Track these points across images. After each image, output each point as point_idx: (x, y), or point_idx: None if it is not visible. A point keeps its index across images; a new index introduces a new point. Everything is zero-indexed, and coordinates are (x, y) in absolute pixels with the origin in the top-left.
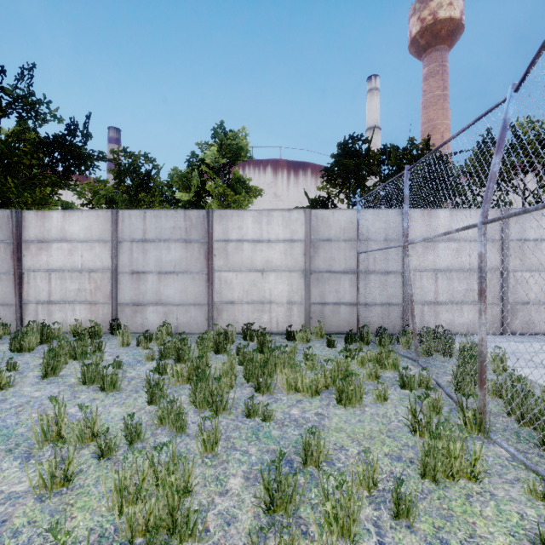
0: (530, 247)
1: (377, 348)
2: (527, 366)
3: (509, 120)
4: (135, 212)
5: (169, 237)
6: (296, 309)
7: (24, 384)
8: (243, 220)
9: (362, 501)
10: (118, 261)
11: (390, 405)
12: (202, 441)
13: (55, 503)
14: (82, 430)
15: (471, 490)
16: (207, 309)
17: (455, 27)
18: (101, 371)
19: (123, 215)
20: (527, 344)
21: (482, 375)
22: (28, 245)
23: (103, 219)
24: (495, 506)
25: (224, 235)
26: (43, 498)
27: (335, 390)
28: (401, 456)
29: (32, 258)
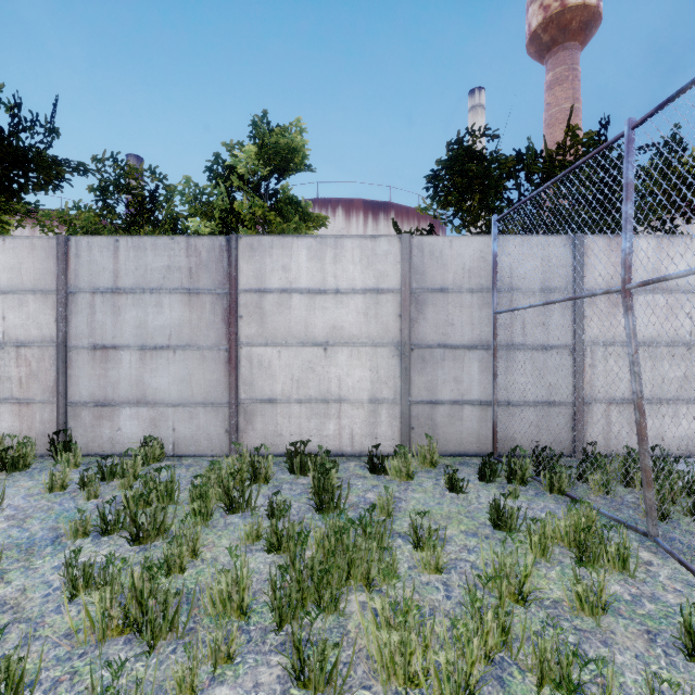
0: None
1: (545, 494)
2: None
3: None
4: (100, 240)
5: (159, 284)
6: (386, 412)
7: None
8: (292, 255)
9: None
10: (69, 326)
11: None
12: None
13: None
14: None
15: None
16: (227, 412)
17: (590, 17)
18: None
19: (78, 244)
20: None
21: None
22: None
23: (42, 252)
24: None
25: (257, 281)
26: None
27: None
28: None
29: None
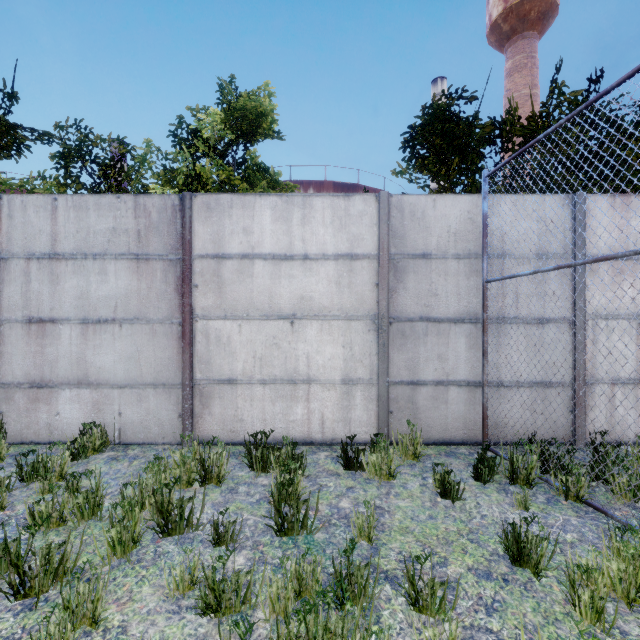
0: None
1: (559, 501)
2: None
3: None
4: (35, 198)
5: (103, 249)
6: (360, 394)
7: None
8: (254, 216)
9: None
10: (1, 297)
11: None
12: None
13: None
14: None
15: None
16: (180, 395)
17: (547, 8)
18: None
19: (11, 204)
20: None
21: None
22: None
23: None
24: None
25: (215, 245)
26: None
27: None
28: None
29: None
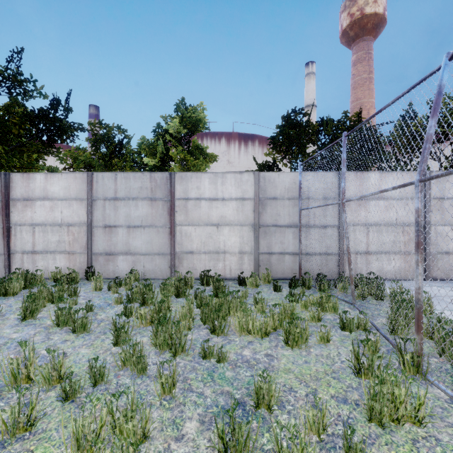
0: (448, 204)
1: (317, 292)
2: (450, 309)
3: (444, 86)
4: (108, 174)
5: (136, 195)
6: (247, 258)
7: (4, 326)
8: (201, 181)
9: (314, 451)
10: (93, 216)
11: (332, 346)
12: (160, 384)
13: (16, 450)
14: (49, 373)
15: (416, 435)
16: (170, 258)
17: (379, 21)
18: (73, 315)
19: (97, 176)
20: (447, 288)
21: (419, 321)
22: (15, 203)
23: (80, 180)
24: (441, 452)
25: (184, 194)
26: (5, 444)
27: (282, 332)
28: (347, 398)
29: (19, 214)
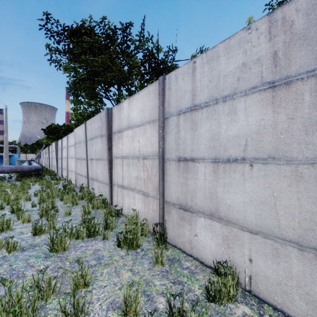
0: None
1: None
2: None
3: None
4: (182, 69)
5: (232, 89)
6: None
7: None
8: None
9: None
10: (165, 143)
11: None
12: None
13: None
14: None
15: None
16: None
17: None
18: None
19: (170, 79)
20: None
21: None
22: (114, 136)
23: (152, 94)
24: None
25: None
26: None
27: None
28: None
29: (116, 147)
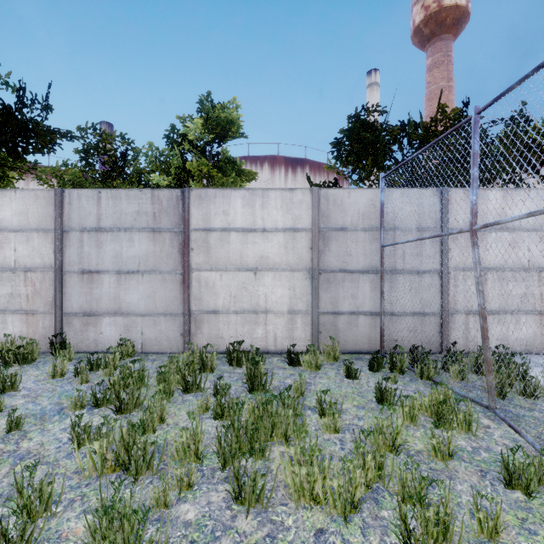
0: None
1: (417, 380)
2: None
3: None
4: (87, 192)
5: (131, 224)
6: (300, 320)
7: None
8: (230, 203)
9: None
10: (64, 256)
11: None
12: None
13: None
14: None
15: None
16: (182, 320)
17: (460, 15)
18: None
19: (71, 195)
20: None
21: None
22: None
23: (43, 201)
24: None
25: (204, 222)
26: None
27: (396, 517)
28: None
29: None
